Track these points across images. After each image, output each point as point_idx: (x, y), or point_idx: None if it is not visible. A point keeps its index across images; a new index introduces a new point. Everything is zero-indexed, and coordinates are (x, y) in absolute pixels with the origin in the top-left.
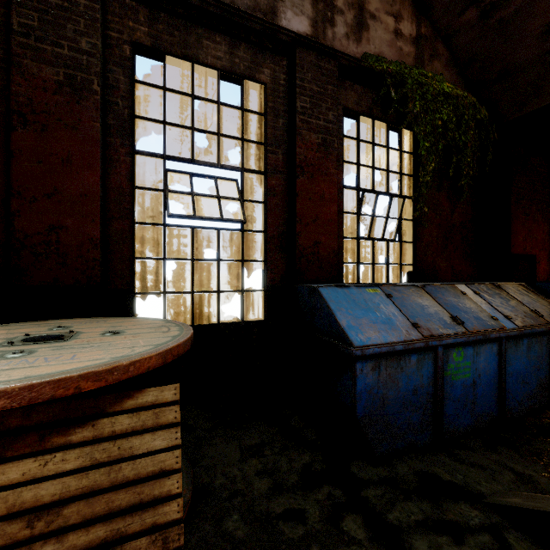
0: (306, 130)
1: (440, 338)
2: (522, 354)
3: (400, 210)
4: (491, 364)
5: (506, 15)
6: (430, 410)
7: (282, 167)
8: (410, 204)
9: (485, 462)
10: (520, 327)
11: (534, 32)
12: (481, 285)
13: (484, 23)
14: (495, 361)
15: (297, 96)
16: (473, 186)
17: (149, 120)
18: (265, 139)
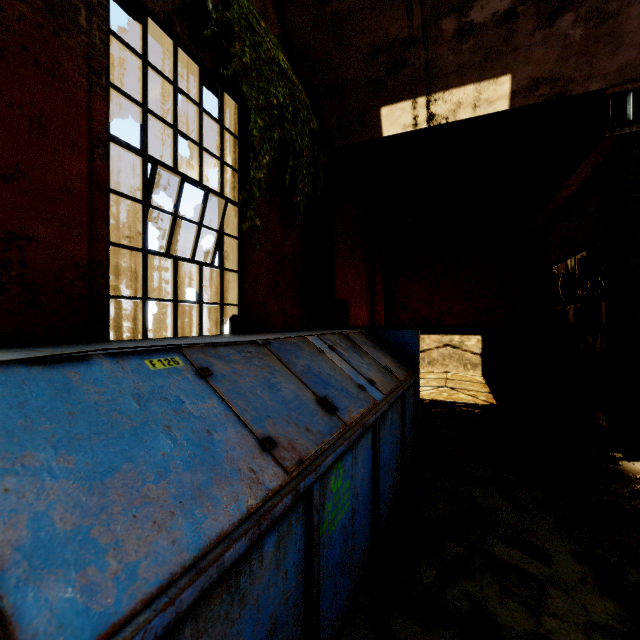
0: None
1: (314, 459)
2: (388, 433)
3: (221, 217)
4: (367, 467)
5: (341, 10)
6: (299, 639)
7: None
8: (234, 215)
9: None
10: (386, 396)
11: (363, 49)
12: (333, 336)
13: (319, 8)
14: (370, 459)
15: None
16: (304, 213)
17: None
18: None
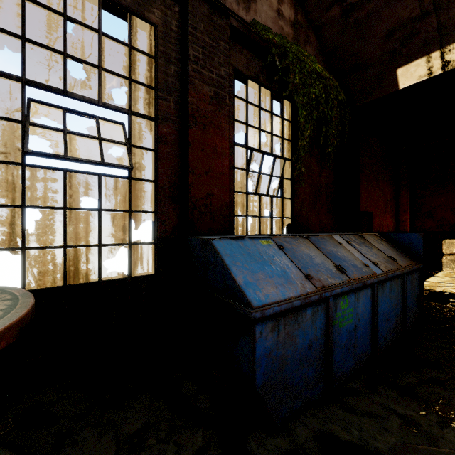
0: (198, 80)
1: (330, 288)
2: (386, 295)
3: (282, 169)
4: (367, 308)
5: (361, 16)
6: (322, 361)
7: (174, 115)
8: (289, 166)
9: (372, 408)
10: (385, 272)
11: (380, 34)
12: (350, 236)
13: (344, 21)
14: (369, 304)
15: (190, 44)
16: (334, 155)
17: (0, 31)
18: (156, 84)
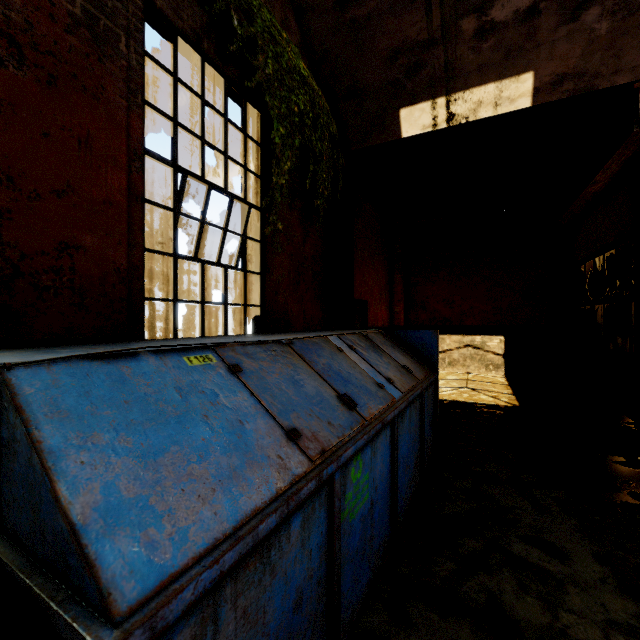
0: None
1: (336, 450)
2: (406, 430)
3: (245, 222)
4: (385, 462)
5: (360, 16)
6: (322, 615)
7: None
8: (257, 219)
9: None
10: (405, 394)
11: (382, 53)
12: (353, 336)
13: (339, 14)
14: (389, 454)
15: None
16: (324, 216)
17: None
18: None
